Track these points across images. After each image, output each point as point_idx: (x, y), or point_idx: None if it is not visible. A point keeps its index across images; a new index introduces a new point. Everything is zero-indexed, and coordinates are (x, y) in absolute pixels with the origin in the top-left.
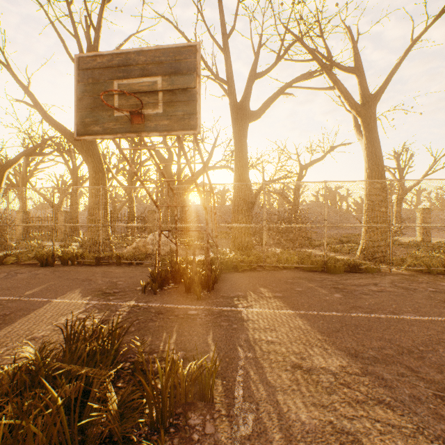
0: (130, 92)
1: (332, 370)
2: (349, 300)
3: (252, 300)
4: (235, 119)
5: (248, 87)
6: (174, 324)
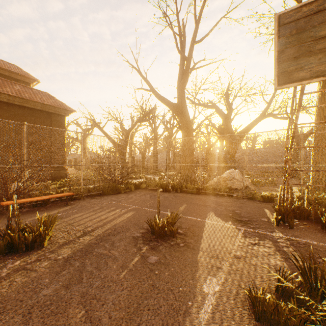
0: None
1: None
2: None
3: None
4: None
5: None
6: None
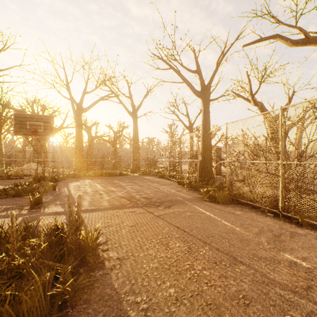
0: (33, 125)
1: (84, 187)
2: (105, 180)
3: (74, 182)
4: (74, 113)
5: (82, 97)
6: None
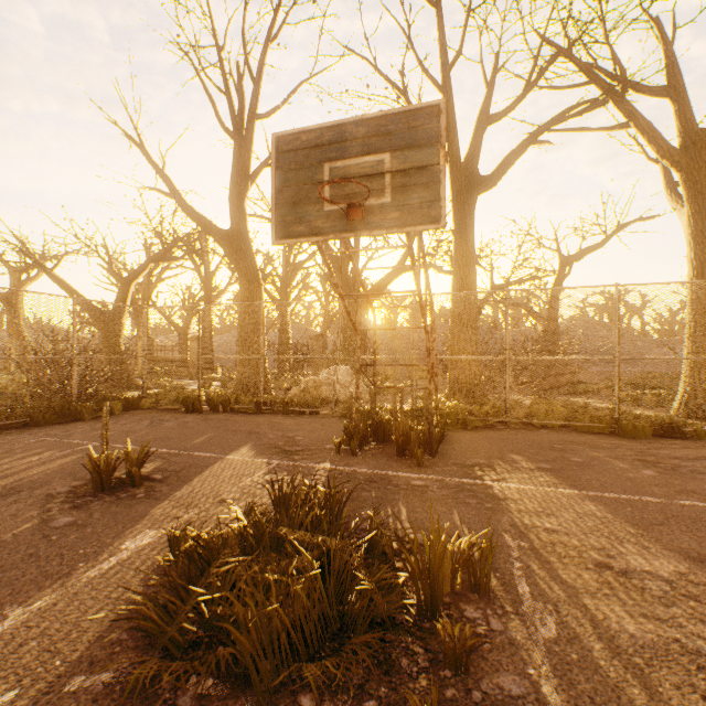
0: (346, 177)
1: (664, 576)
2: (671, 480)
3: (503, 472)
4: (457, 192)
5: (476, 140)
6: (397, 496)
